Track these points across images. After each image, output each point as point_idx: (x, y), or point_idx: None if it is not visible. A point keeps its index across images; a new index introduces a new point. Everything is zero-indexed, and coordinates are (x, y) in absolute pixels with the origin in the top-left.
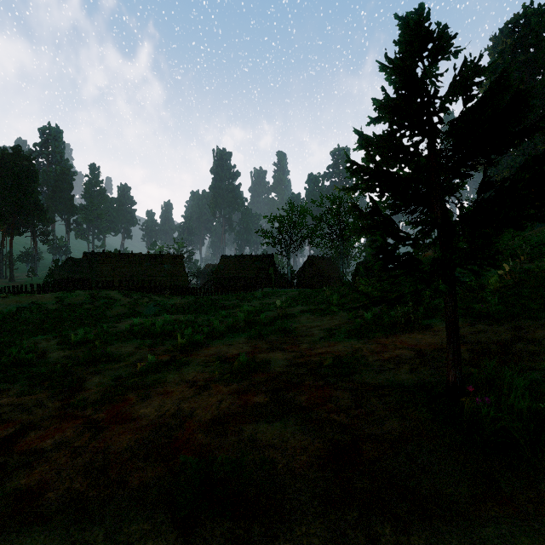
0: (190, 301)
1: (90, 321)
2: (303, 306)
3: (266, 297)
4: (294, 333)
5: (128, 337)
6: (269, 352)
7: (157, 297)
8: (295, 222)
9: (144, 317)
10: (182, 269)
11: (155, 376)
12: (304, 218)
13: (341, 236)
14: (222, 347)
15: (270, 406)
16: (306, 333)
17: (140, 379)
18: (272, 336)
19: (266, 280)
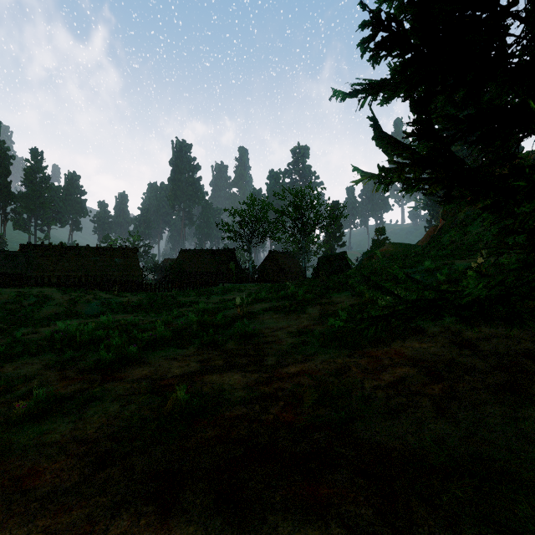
0: (142, 297)
1: (9, 325)
2: (266, 302)
3: (226, 293)
4: (256, 338)
5: (41, 349)
6: (223, 373)
7: (103, 294)
8: (256, 216)
9: (81, 318)
10: (136, 263)
11: (36, 428)
12: (265, 212)
13: (303, 230)
14: (162, 362)
15: (212, 530)
16: (272, 338)
17: (8, 434)
18: (229, 344)
19: (227, 275)
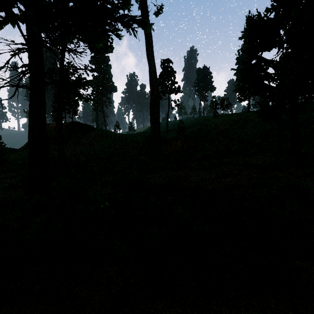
0: None
1: None
2: None
3: None
4: None
5: None
6: None
7: None
8: None
9: None
10: None
11: None
12: None
13: None
14: None
15: None
16: None
17: None
18: None
19: None
